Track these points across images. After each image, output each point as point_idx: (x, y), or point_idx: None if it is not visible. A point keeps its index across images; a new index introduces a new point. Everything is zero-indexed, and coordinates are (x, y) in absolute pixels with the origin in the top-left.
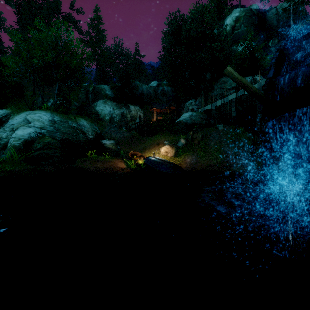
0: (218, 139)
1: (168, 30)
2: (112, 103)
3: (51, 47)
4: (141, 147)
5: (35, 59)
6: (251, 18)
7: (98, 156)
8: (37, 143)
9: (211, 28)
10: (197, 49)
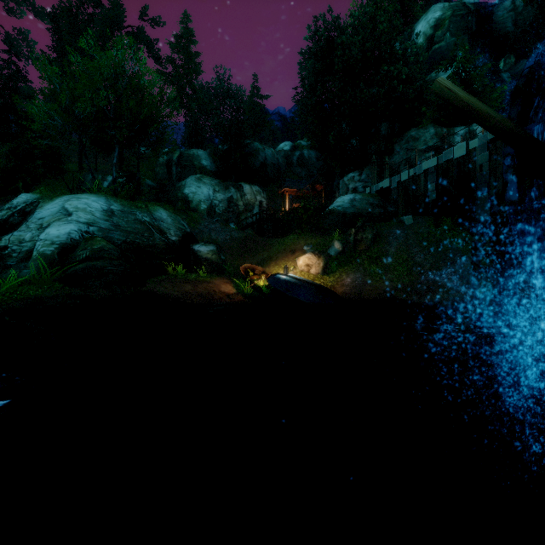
0: (404, 241)
1: (311, 48)
2: (212, 181)
3: (109, 87)
4: (262, 258)
5: (79, 105)
6: (464, 20)
7: (186, 273)
8: (81, 249)
9: (390, 42)
10: (364, 80)
